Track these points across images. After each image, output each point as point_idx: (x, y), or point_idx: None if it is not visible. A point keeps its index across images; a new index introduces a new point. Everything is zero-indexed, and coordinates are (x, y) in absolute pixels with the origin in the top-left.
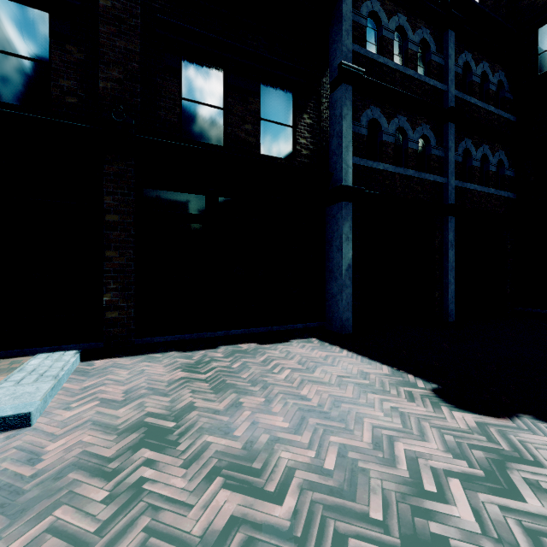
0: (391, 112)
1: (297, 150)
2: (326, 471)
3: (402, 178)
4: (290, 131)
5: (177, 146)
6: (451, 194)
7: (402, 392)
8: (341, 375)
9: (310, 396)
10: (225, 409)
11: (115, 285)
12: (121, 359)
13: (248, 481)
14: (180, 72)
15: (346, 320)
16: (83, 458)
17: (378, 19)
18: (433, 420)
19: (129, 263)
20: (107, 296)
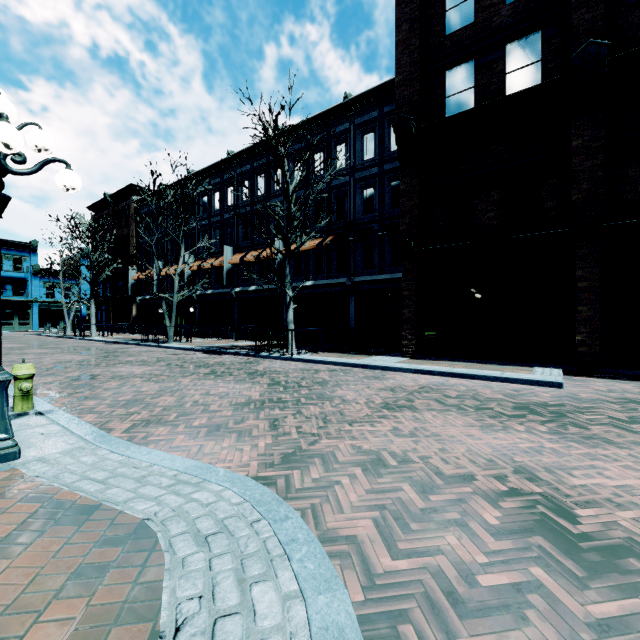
0: None
1: None
2: None
3: None
4: None
5: (639, 222)
6: None
7: None
8: None
9: None
10: None
11: (584, 330)
12: (591, 378)
13: None
14: None
15: None
16: (599, 399)
17: None
18: None
19: (595, 314)
20: (578, 336)
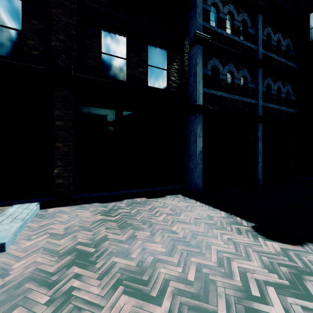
0: (224, 61)
1: (169, 84)
2: (189, 281)
3: (231, 100)
4: (165, 72)
5: (98, 80)
6: (260, 110)
7: (233, 228)
8: (196, 218)
9: (178, 231)
10: (126, 240)
11: (61, 163)
12: (65, 207)
13: (139, 289)
14: (100, 37)
15: (198, 183)
16: (35, 273)
17: (217, 7)
18: (254, 247)
19: (69, 150)
20: (56, 170)
